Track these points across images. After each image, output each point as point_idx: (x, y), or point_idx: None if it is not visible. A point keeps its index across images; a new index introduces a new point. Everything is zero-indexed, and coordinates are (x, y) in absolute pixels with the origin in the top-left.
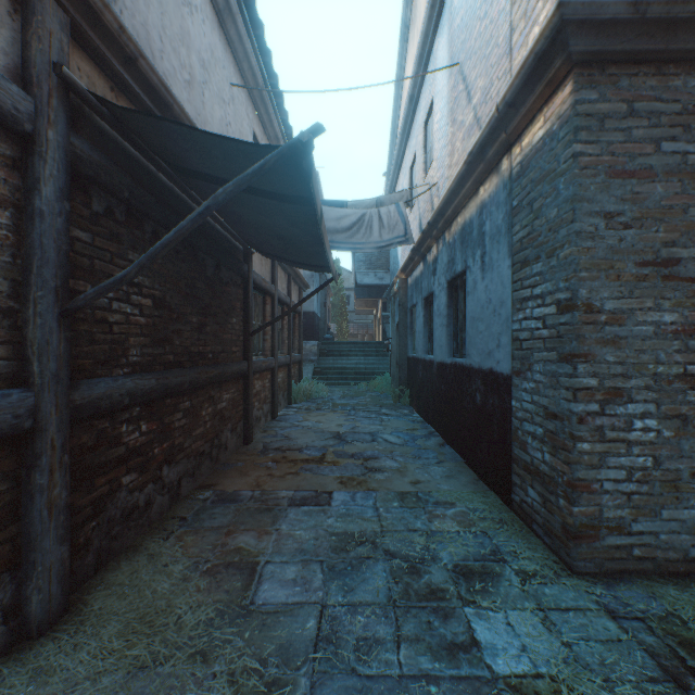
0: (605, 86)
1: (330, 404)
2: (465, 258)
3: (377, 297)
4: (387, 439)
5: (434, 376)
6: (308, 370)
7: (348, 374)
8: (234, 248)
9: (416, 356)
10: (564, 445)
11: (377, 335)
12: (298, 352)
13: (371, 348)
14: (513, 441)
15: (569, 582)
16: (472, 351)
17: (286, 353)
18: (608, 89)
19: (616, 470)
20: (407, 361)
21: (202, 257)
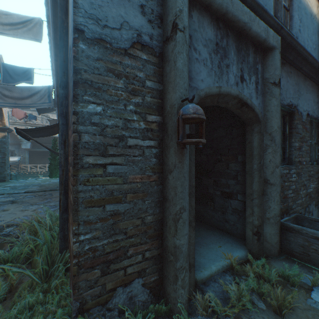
0: None
1: None
2: None
3: None
4: None
5: None
6: None
7: None
8: None
9: None
10: None
11: None
12: None
13: None
14: None
15: None
16: None
17: None
18: None
19: None
20: None
21: None
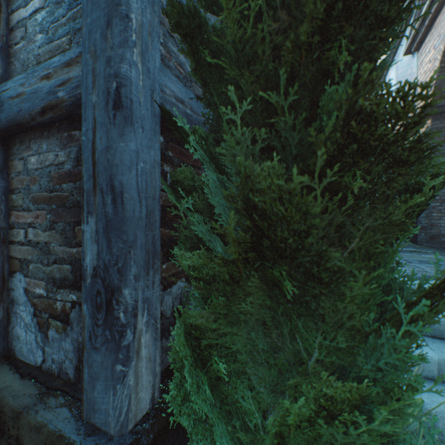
0: (441, 120)
1: None
2: None
3: None
4: None
5: None
6: None
7: None
8: None
9: None
10: (429, 215)
11: None
12: None
13: None
14: (417, 222)
15: (428, 248)
16: None
17: None
18: (442, 120)
19: (444, 221)
20: None
21: None
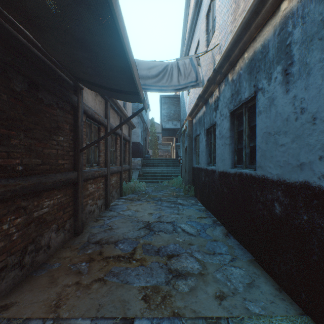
0: None
1: (146, 196)
2: (255, 83)
3: (173, 135)
4: (184, 229)
5: (216, 181)
6: (136, 174)
7: (157, 176)
8: (60, 78)
9: (199, 167)
10: None
11: (173, 155)
12: (128, 164)
13: (170, 162)
14: None
15: None
16: (267, 163)
17: (118, 165)
18: None
19: None
20: (192, 169)
21: (1, 67)
